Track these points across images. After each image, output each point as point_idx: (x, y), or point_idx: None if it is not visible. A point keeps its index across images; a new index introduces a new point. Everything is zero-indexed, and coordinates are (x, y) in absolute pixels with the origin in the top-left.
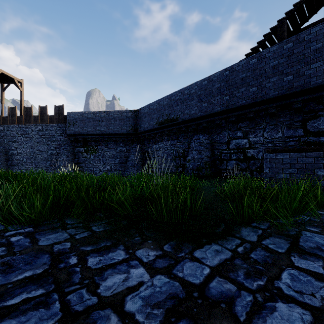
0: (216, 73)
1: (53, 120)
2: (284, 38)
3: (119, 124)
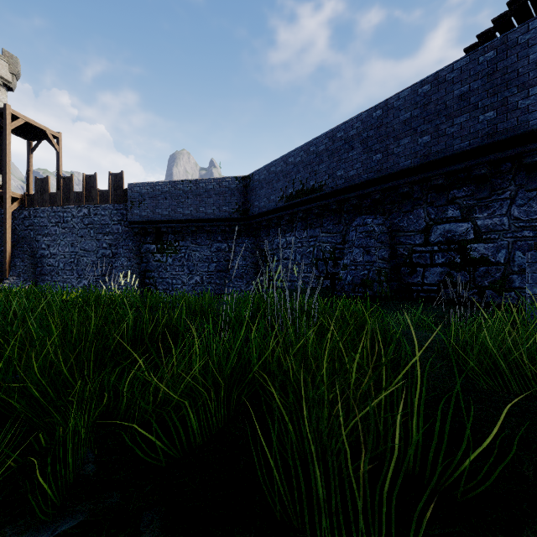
0: (401, 91)
1: (107, 197)
2: None
3: (215, 203)
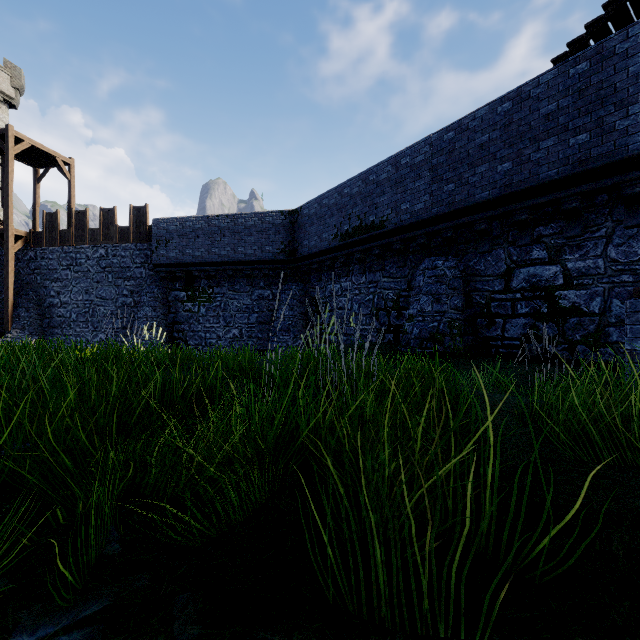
0: (478, 109)
1: (128, 236)
2: None
3: (257, 242)
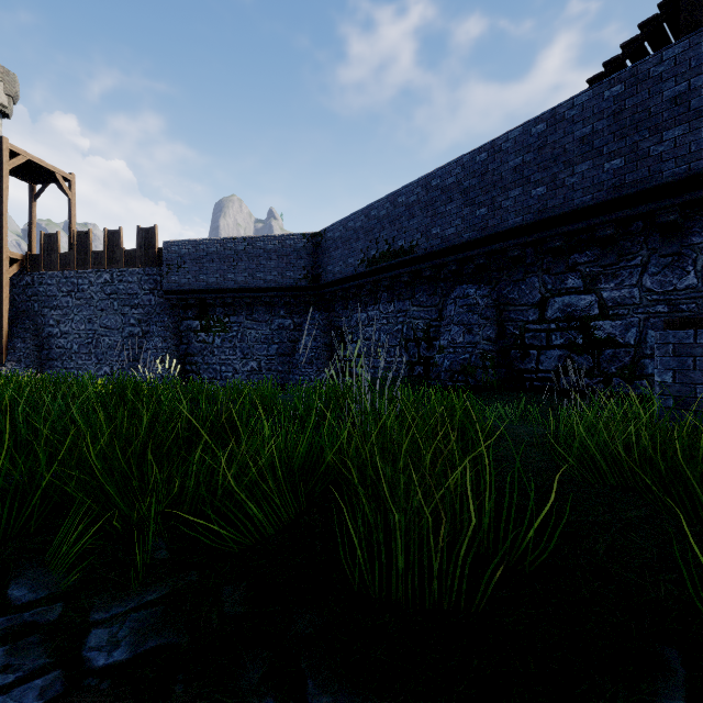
0: (511, 130)
1: (135, 259)
2: (701, 24)
3: (277, 267)
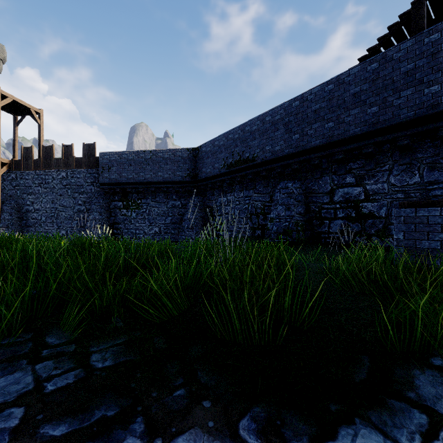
0: (313, 88)
1: (82, 163)
2: (423, 28)
3: (171, 169)
